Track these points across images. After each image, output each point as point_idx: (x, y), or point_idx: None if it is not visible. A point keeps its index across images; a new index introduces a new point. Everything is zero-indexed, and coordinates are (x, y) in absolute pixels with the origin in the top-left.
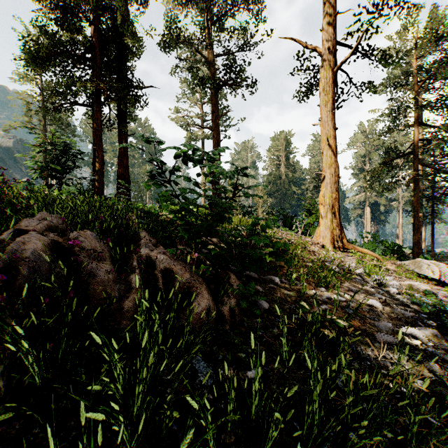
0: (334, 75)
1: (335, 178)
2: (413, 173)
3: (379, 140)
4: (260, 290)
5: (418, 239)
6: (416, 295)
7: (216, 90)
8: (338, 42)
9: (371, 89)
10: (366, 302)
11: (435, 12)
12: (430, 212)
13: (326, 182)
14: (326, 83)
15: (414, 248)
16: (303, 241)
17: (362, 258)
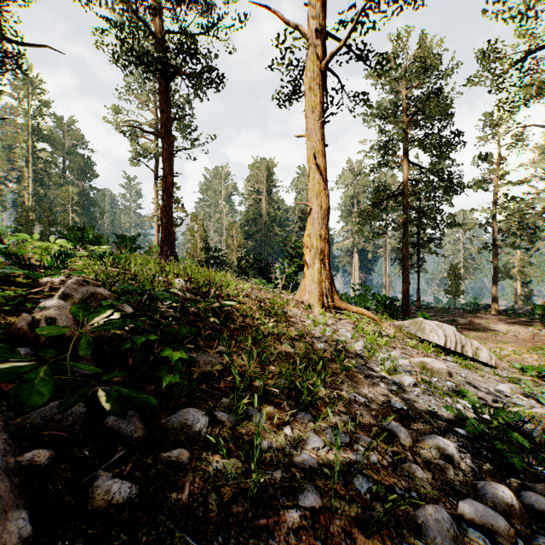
0: (323, 69)
1: (325, 211)
2: (403, 217)
3: (367, 180)
4: (118, 496)
5: (407, 290)
6: (433, 379)
7: (166, 80)
8: (328, 32)
9: (365, 103)
10: (382, 428)
11: (424, 39)
12: (417, 260)
13: (313, 216)
14: (313, 79)
15: (403, 301)
16: (281, 300)
17: (358, 322)
